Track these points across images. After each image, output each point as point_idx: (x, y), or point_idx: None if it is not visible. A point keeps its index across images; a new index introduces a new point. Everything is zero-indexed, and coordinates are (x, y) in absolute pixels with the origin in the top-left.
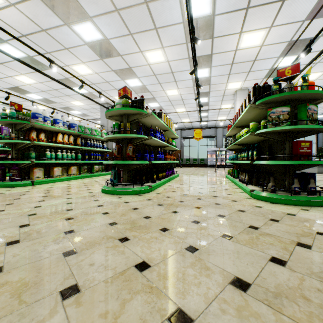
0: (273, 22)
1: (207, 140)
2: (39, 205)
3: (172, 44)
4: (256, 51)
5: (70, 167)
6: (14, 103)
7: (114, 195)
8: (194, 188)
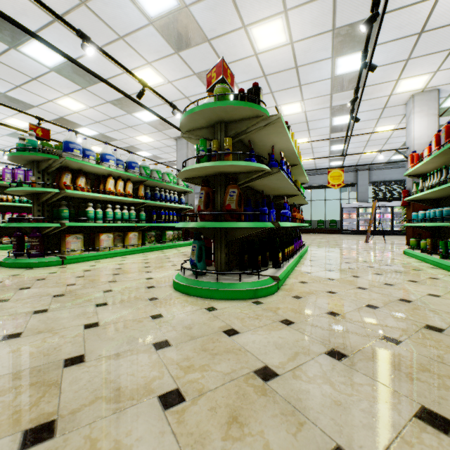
0: None
1: (340, 191)
2: (20, 330)
3: (304, 0)
4: None
5: (128, 233)
6: (36, 126)
7: (198, 299)
8: (371, 283)
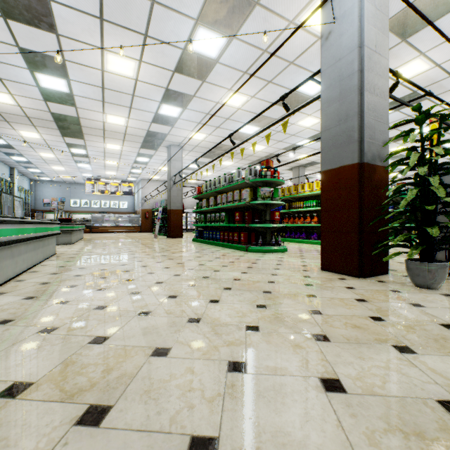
0: (215, 105)
1: None
2: None
3: None
4: (238, 85)
5: None
6: None
7: None
8: None
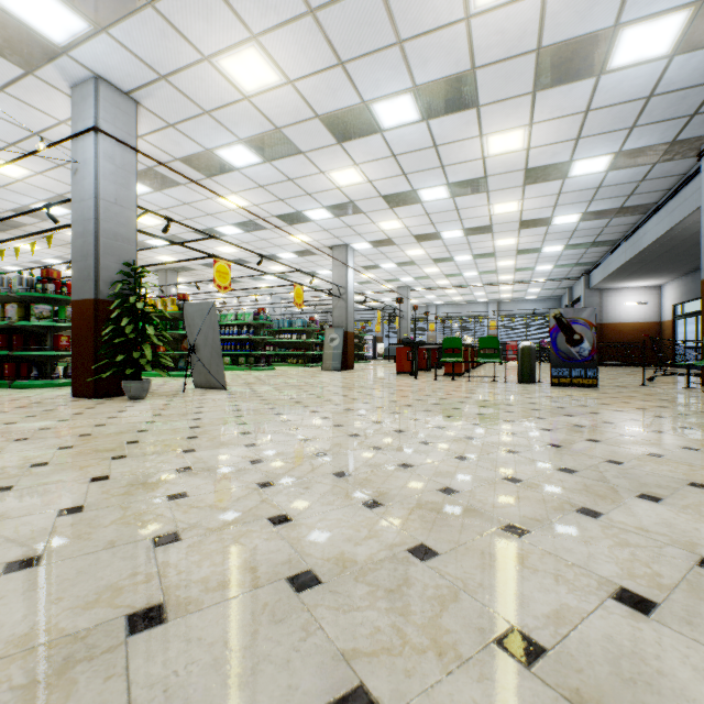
0: None
1: None
2: None
3: None
4: (4, 154)
5: None
6: None
7: None
8: None
